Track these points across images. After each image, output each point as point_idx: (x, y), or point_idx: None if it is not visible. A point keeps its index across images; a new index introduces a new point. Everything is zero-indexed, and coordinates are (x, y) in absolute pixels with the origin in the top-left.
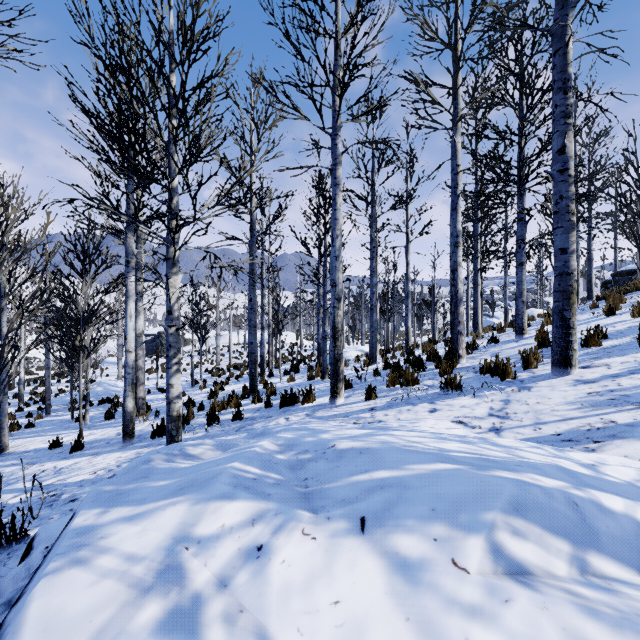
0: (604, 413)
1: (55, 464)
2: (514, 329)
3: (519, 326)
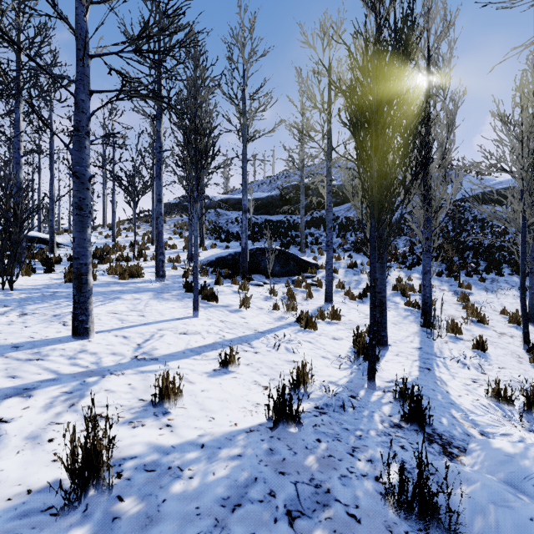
0: None
1: None
2: None
3: None
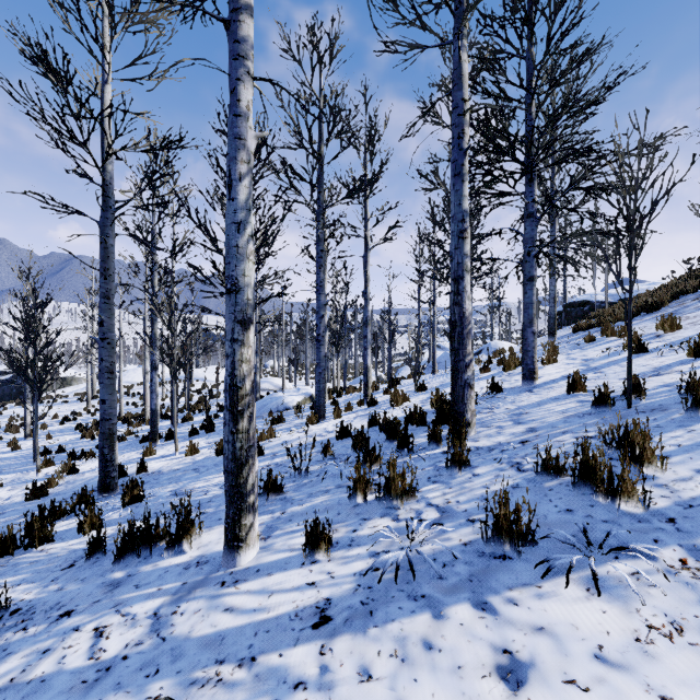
0: None
1: None
2: (506, 369)
3: (529, 368)
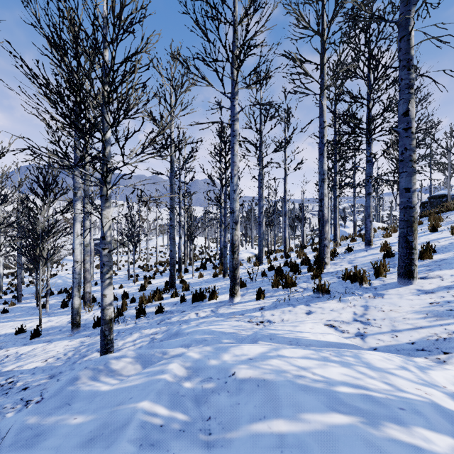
0: (446, 323)
1: (17, 350)
2: (363, 240)
3: (368, 239)
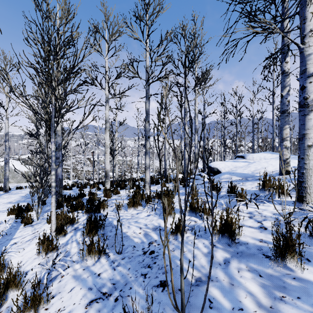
0: None
1: None
2: None
3: None
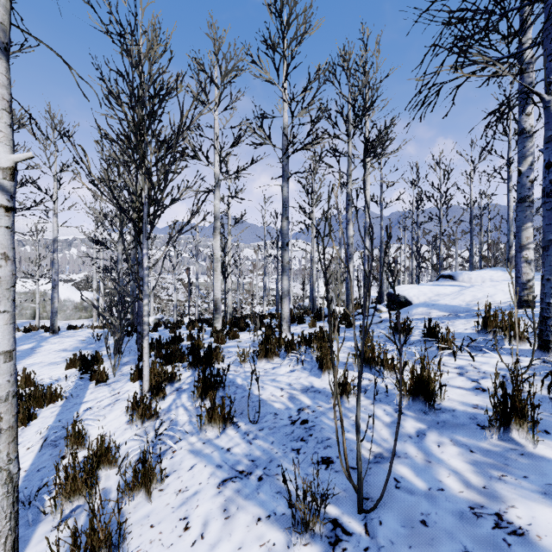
0: None
1: None
2: None
3: None
